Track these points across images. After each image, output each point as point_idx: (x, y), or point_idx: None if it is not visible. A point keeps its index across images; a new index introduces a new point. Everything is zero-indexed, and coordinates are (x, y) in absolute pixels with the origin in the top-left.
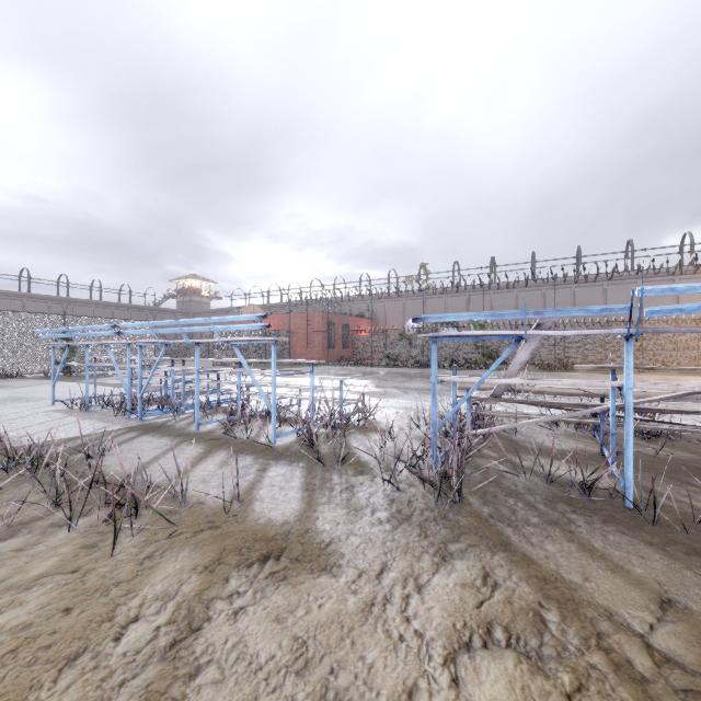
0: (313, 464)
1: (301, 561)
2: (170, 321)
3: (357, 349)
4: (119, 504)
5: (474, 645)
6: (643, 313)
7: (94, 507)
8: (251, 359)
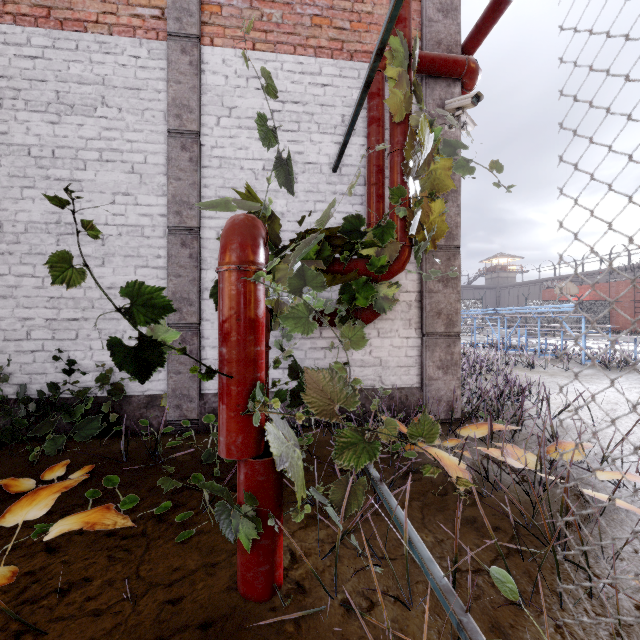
0: (604, 370)
1: (591, 378)
2: (525, 307)
3: None
4: (528, 362)
5: (638, 388)
6: None
7: (516, 366)
8: (569, 325)
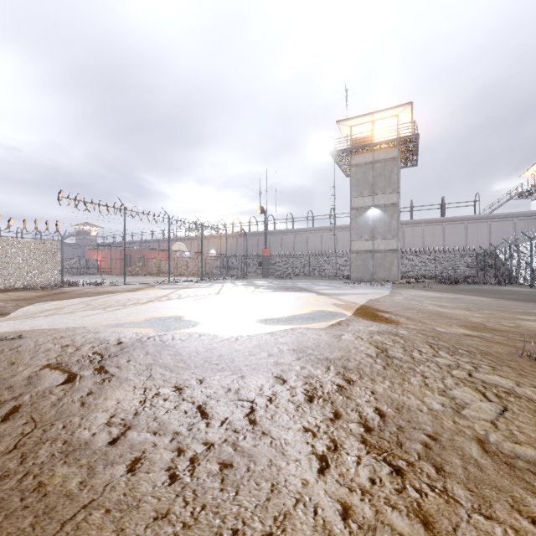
0: None
1: None
2: None
3: (149, 268)
4: None
5: None
6: (271, 251)
7: None
8: None
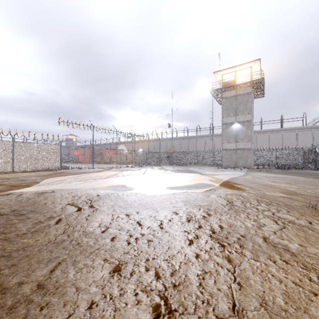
0: None
1: None
2: None
3: (105, 159)
4: None
5: None
6: (174, 149)
7: None
8: None
